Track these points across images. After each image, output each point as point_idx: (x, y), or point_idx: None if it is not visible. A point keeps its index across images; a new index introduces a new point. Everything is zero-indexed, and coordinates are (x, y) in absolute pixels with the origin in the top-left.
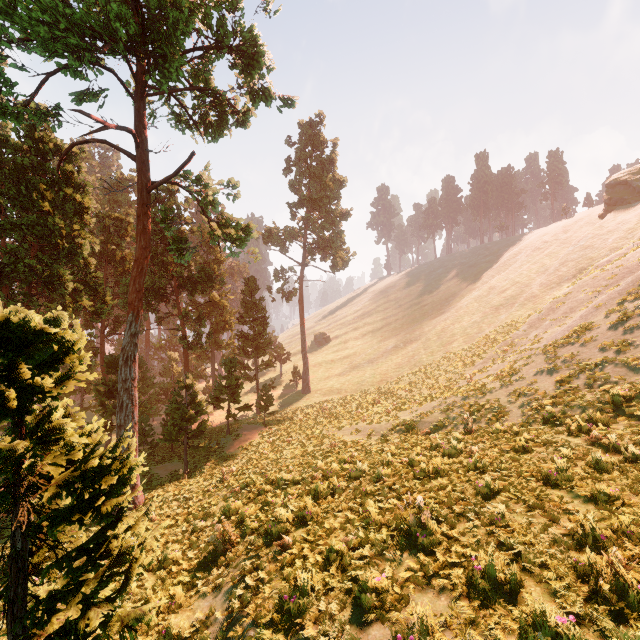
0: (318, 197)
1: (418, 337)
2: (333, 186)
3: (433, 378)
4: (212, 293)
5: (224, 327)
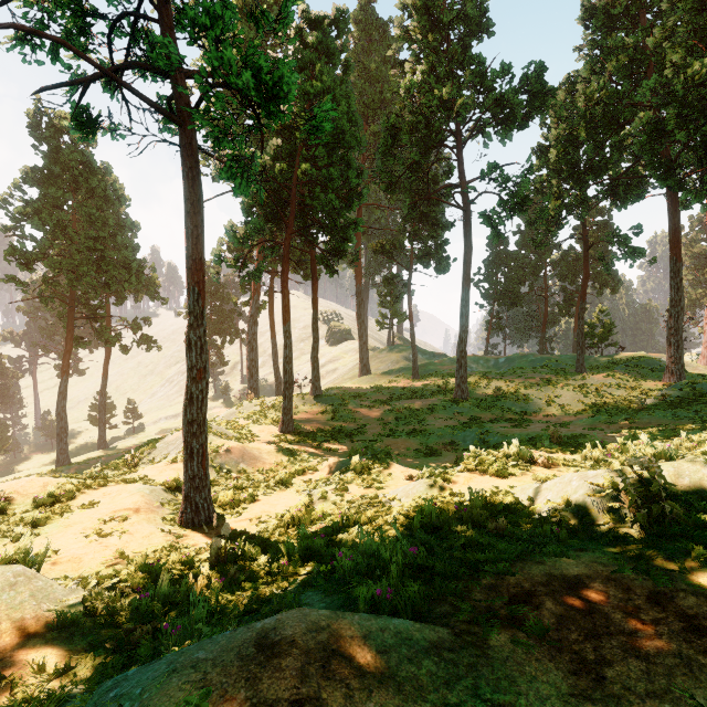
0: None
1: None
2: None
3: None
4: None
5: None
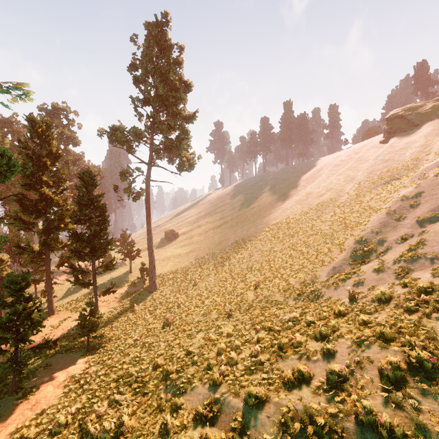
0: (164, 96)
1: (254, 234)
2: (179, 85)
3: (282, 278)
4: (42, 189)
5: (58, 226)
